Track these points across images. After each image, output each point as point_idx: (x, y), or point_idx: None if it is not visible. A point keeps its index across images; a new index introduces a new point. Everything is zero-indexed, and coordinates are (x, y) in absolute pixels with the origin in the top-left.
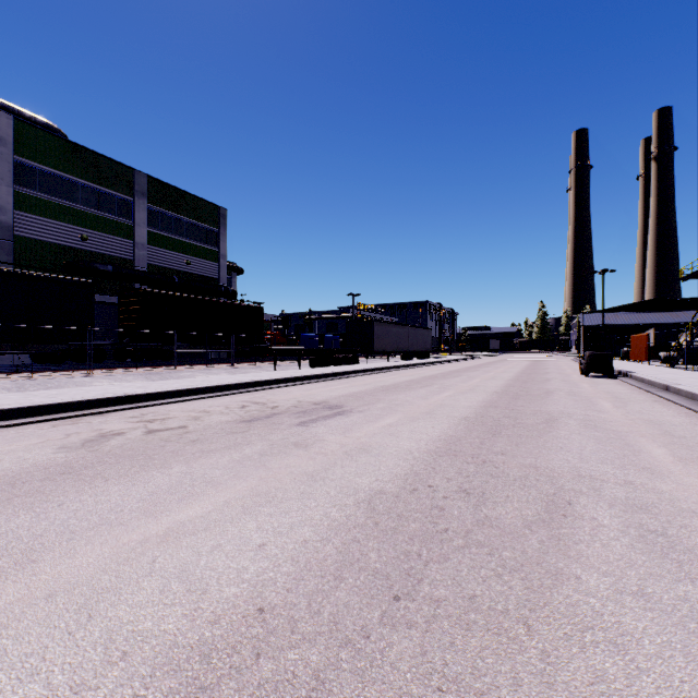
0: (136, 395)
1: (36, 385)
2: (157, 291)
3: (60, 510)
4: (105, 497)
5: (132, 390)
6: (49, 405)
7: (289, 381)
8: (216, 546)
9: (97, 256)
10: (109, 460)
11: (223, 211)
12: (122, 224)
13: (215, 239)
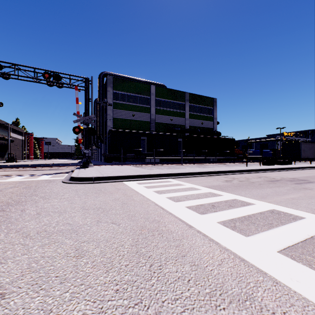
0: (218, 171)
1: (173, 168)
2: (195, 136)
3: (252, 192)
4: (259, 191)
5: (213, 170)
6: (200, 172)
7: (265, 170)
8: (312, 202)
9: (174, 125)
10: (243, 185)
11: (215, 99)
12: (181, 112)
13: (212, 112)
